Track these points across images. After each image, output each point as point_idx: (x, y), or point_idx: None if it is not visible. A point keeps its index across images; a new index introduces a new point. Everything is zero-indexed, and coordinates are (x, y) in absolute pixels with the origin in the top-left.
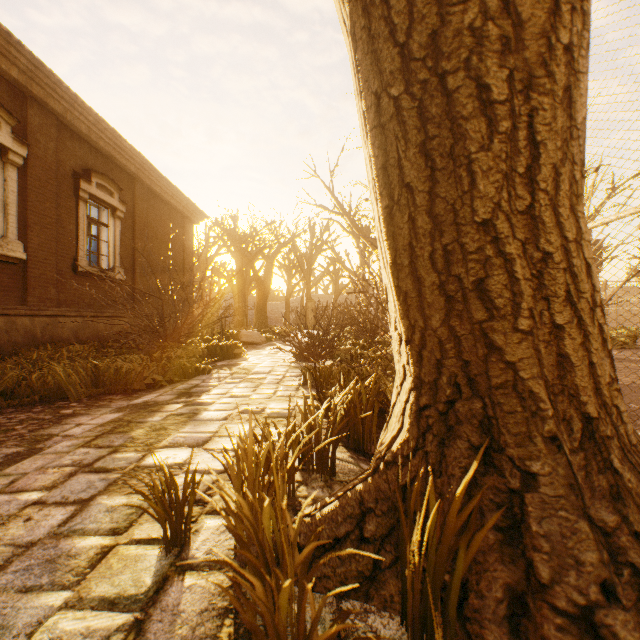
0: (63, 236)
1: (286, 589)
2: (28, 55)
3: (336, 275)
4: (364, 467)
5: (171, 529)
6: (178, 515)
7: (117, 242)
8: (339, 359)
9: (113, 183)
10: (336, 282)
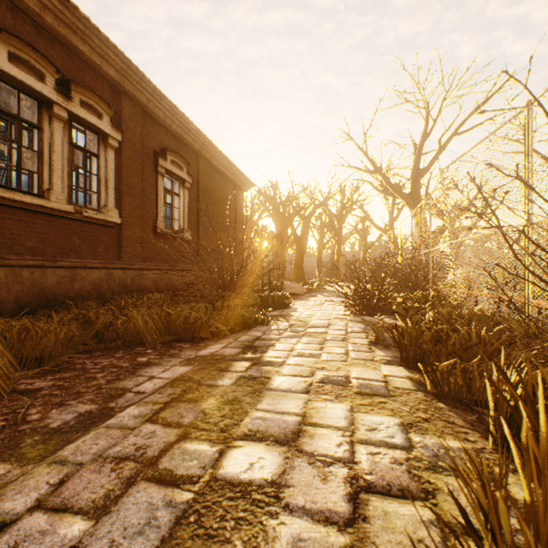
0: (146, 204)
1: None
2: (121, 56)
3: (364, 232)
4: None
5: None
6: None
7: (185, 208)
8: (389, 312)
9: (182, 159)
10: (364, 239)
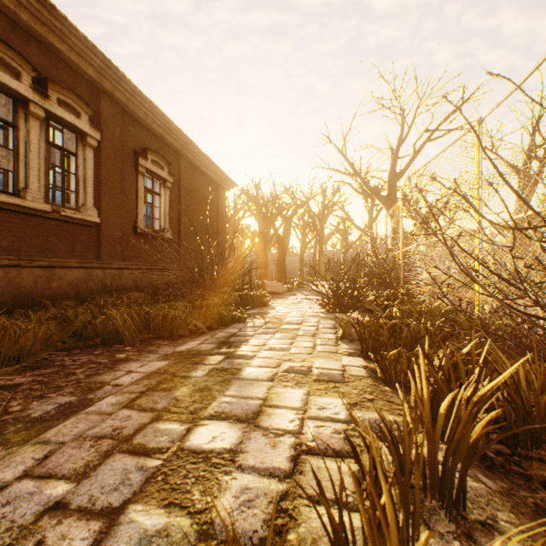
0: (126, 204)
1: None
2: (100, 56)
3: (345, 232)
4: (487, 483)
5: None
6: None
7: (166, 208)
8: (362, 310)
9: (163, 159)
10: (345, 239)
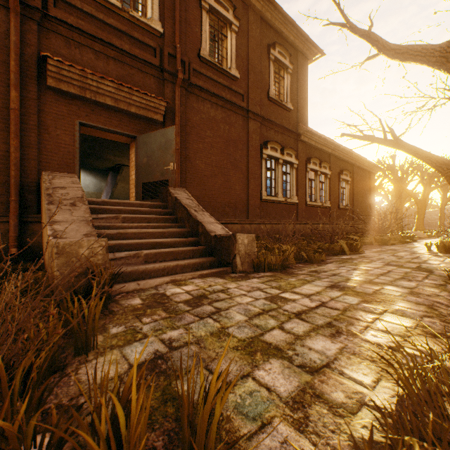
0: (335, 196)
1: (446, 244)
2: (334, 144)
3: None
4: None
5: (428, 249)
6: (429, 248)
7: (348, 194)
8: None
9: (348, 171)
10: None
